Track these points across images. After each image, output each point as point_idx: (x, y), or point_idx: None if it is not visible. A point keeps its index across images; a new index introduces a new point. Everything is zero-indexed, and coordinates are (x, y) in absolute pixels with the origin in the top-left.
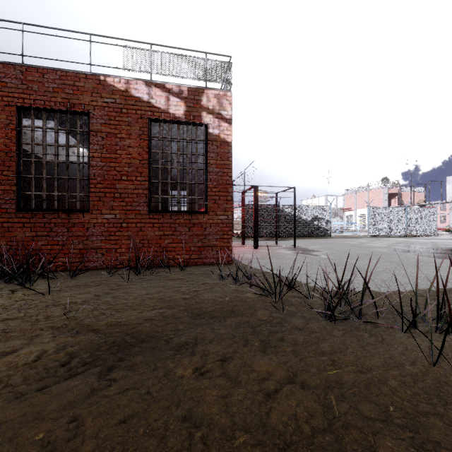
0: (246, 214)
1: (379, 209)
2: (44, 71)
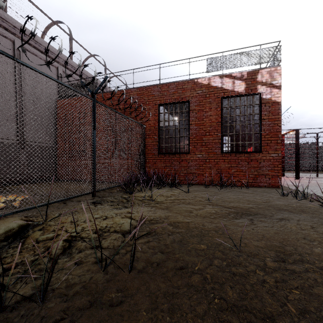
0: None
1: None
2: (169, 84)
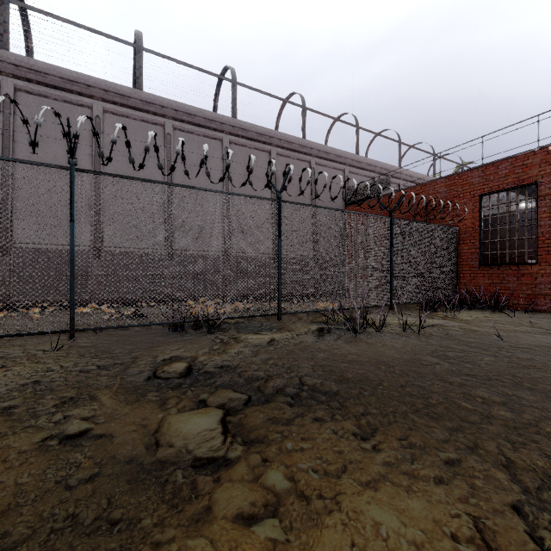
0: None
1: None
2: (498, 164)
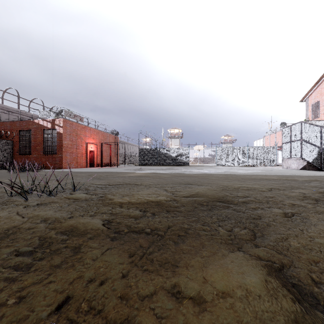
0: (139, 153)
1: (224, 148)
2: (23, 121)
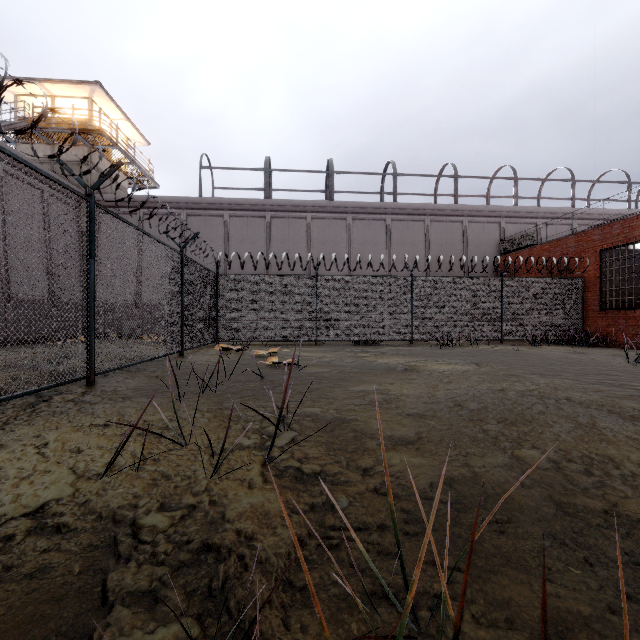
0: None
1: None
2: (612, 225)
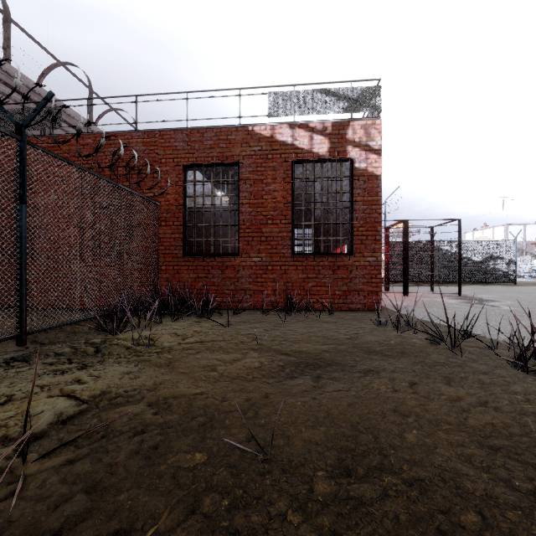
0: None
1: None
2: (204, 131)
